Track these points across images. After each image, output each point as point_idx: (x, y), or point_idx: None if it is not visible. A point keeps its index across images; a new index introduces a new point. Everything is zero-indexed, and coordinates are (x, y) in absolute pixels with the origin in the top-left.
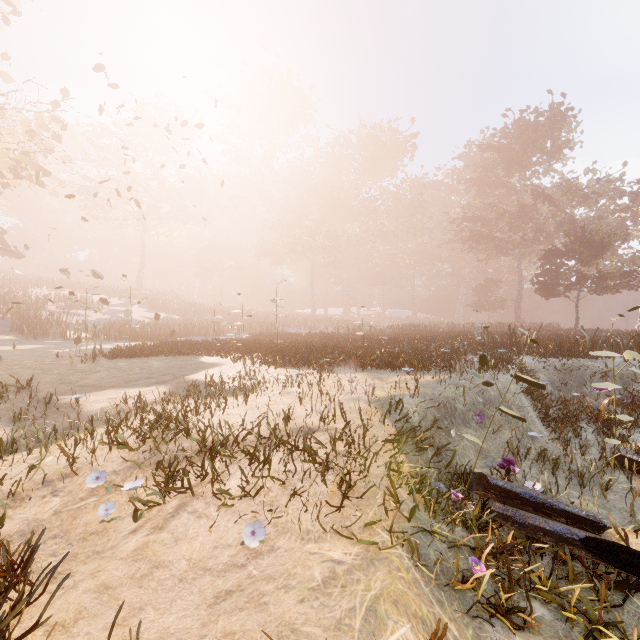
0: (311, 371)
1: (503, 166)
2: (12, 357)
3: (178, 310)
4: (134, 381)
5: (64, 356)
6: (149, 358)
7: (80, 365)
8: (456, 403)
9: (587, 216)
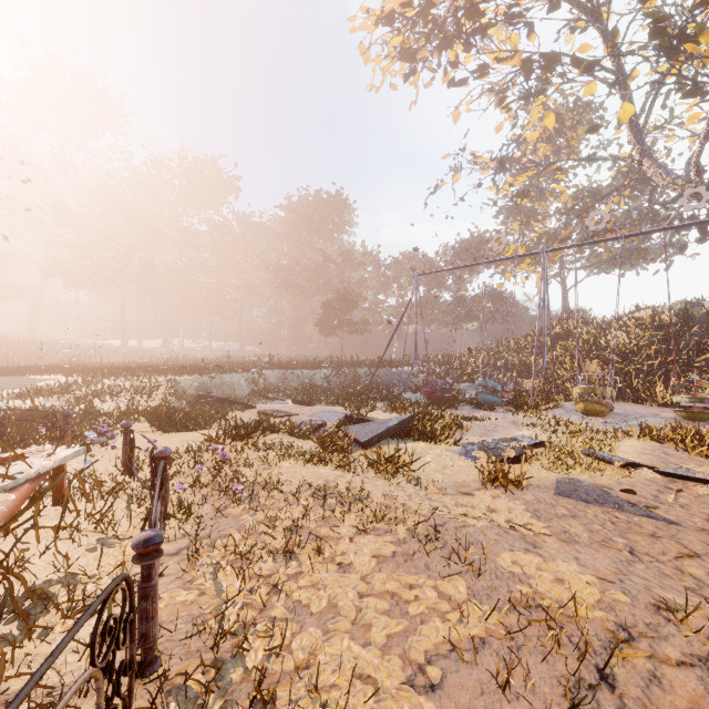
0: (132, 376)
1: (307, 229)
2: None
3: None
4: None
5: None
6: None
7: None
8: (208, 384)
9: (359, 278)
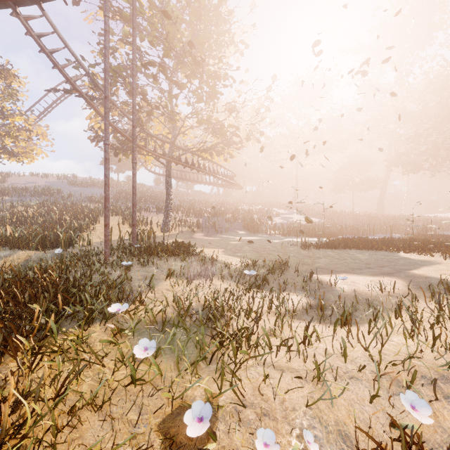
0: None
1: None
2: (257, 243)
3: (325, 216)
4: (357, 269)
5: (284, 244)
6: (347, 250)
7: (302, 251)
8: None
9: None
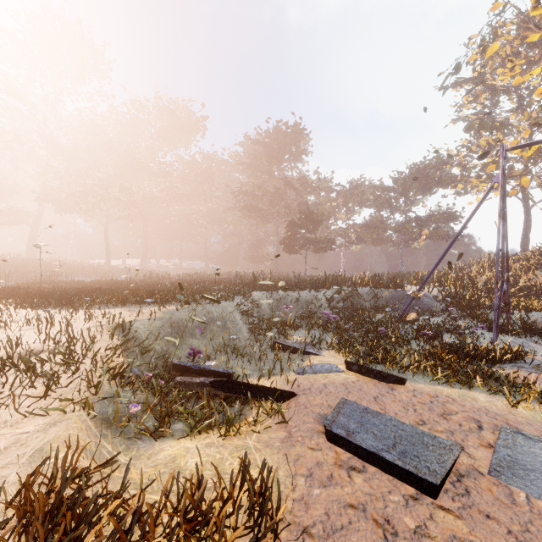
0: (69, 309)
1: (267, 158)
2: None
3: None
4: None
5: None
6: None
7: None
8: (188, 323)
9: (314, 202)
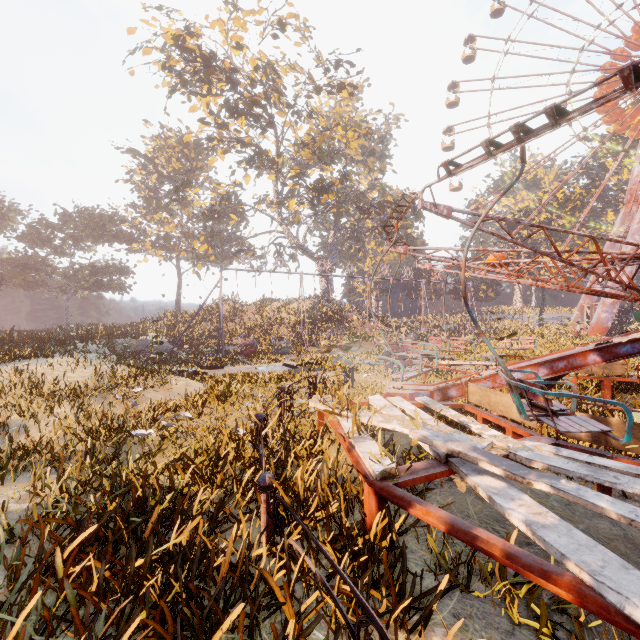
0: None
1: None
2: None
3: None
4: None
5: None
6: None
7: None
8: None
9: None
